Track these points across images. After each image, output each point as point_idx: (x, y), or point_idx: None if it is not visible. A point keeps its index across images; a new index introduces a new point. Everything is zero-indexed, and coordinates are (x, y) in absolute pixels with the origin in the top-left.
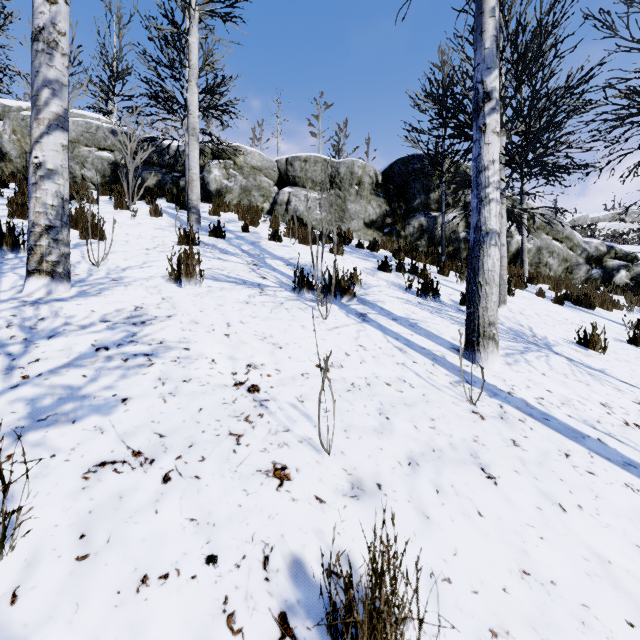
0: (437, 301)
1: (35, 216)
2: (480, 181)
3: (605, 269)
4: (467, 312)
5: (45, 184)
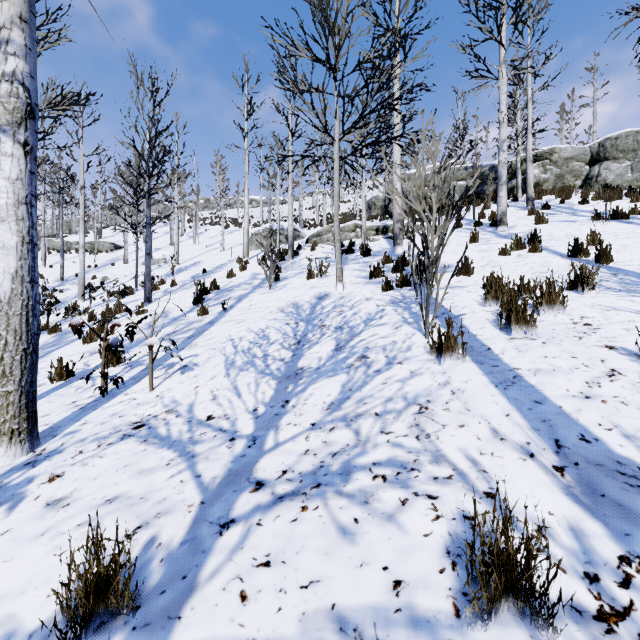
0: None
1: (500, 210)
2: None
3: None
4: None
5: (502, 201)
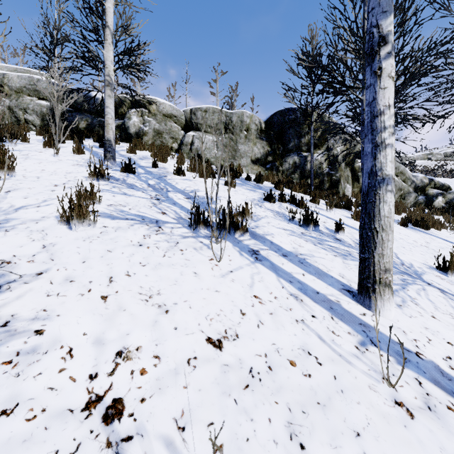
0: (316, 231)
1: None
2: (375, 126)
3: (427, 196)
4: (361, 256)
5: None
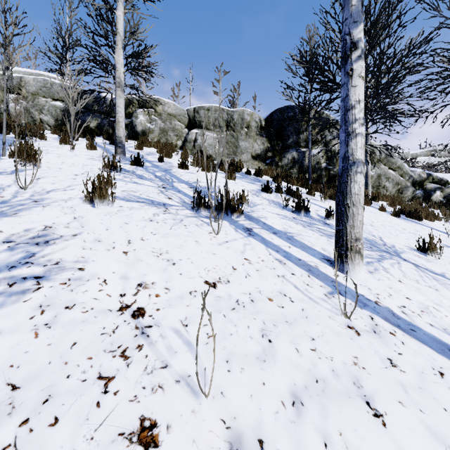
0: (308, 216)
1: None
2: (348, 118)
3: (425, 190)
4: (336, 229)
5: None
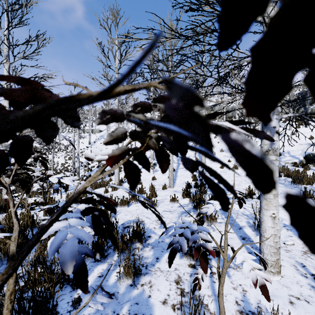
0: None
1: None
2: None
3: None
4: None
5: None
